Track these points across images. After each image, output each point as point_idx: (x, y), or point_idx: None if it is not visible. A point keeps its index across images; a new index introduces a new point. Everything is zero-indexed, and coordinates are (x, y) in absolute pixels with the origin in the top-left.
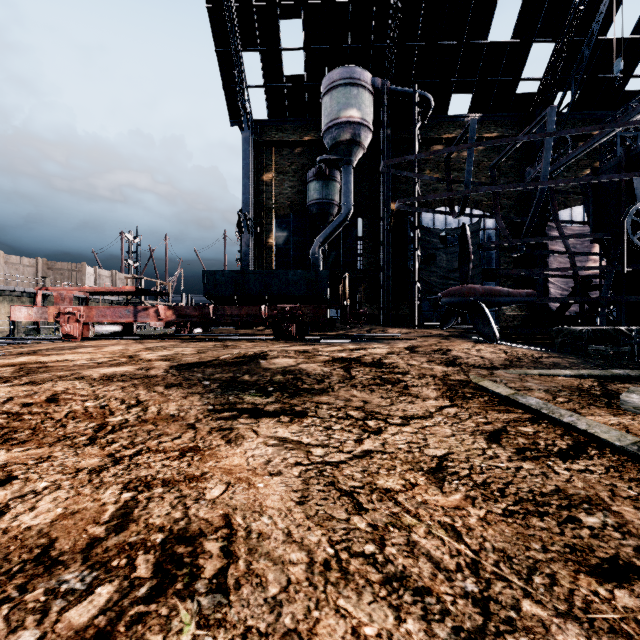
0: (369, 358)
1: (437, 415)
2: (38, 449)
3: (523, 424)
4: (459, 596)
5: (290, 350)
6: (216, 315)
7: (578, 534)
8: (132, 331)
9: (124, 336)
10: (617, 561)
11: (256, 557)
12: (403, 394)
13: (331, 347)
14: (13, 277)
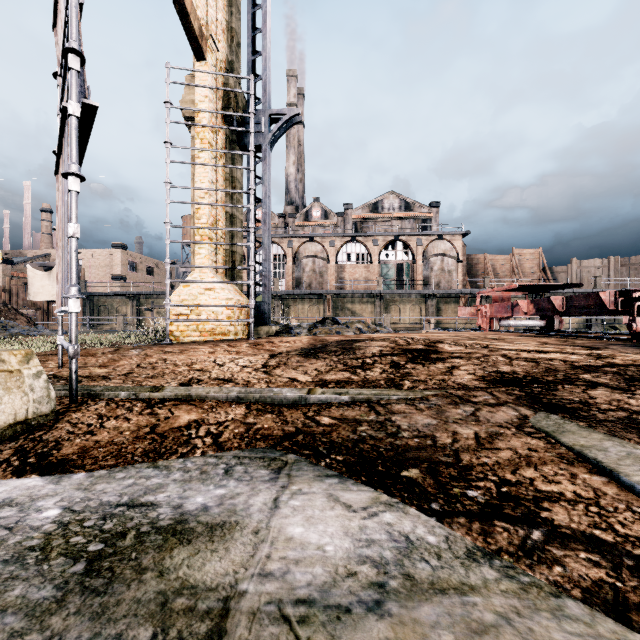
0: (453, 355)
1: (270, 375)
2: (247, 348)
3: (237, 386)
4: (147, 366)
5: (437, 340)
6: (564, 307)
7: (143, 373)
8: (553, 326)
9: (546, 331)
10: (131, 373)
11: (171, 355)
12: (324, 371)
13: (546, 348)
14: (584, 279)
